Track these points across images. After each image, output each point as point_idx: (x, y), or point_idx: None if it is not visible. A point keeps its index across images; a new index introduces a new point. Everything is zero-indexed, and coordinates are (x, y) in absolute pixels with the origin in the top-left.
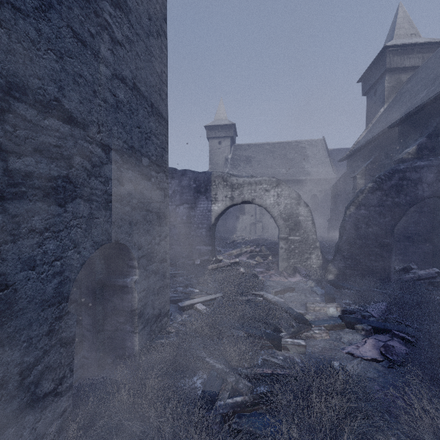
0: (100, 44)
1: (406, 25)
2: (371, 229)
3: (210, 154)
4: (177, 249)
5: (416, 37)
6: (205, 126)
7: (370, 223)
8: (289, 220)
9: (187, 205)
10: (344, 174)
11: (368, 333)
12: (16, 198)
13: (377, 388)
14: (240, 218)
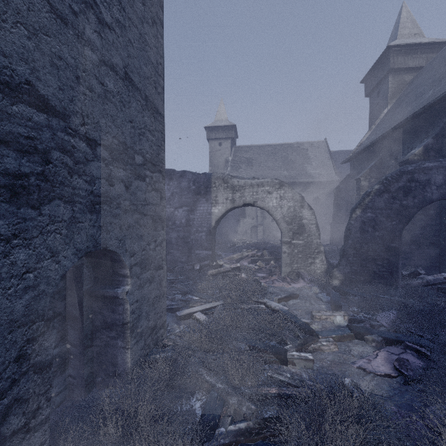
0: (84, 24)
1: (410, 25)
2: (378, 233)
3: (210, 155)
4: (175, 254)
5: (420, 37)
6: (205, 127)
7: (376, 227)
8: (292, 223)
9: (186, 208)
10: (347, 177)
11: (379, 344)
12: None
13: (394, 409)
14: (241, 222)
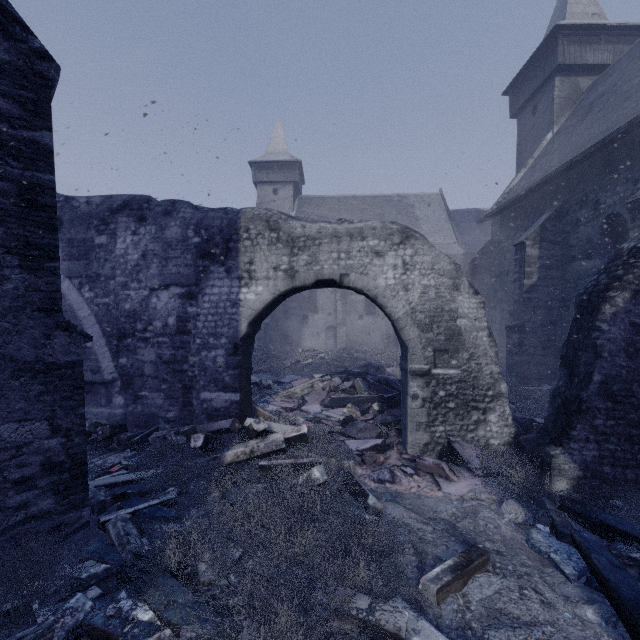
0: None
1: None
2: None
3: None
4: (152, 400)
5: (601, 19)
6: (250, 161)
7: None
8: (432, 327)
9: (178, 290)
10: (487, 244)
11: None
12: None
13: None
14: (309, 319)
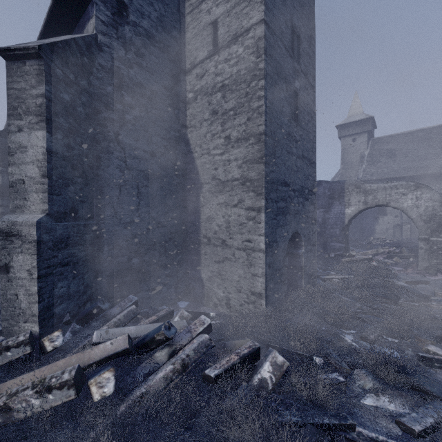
0: (293, 148)
1: None
2: None
3: (342, 153)
4: None
5: None
6: (336, 126)
7: None
8: (430, 222)
9: (322, 210)
10: None
11: None
12: (278, 215)
13: None
14: (379, 220)
